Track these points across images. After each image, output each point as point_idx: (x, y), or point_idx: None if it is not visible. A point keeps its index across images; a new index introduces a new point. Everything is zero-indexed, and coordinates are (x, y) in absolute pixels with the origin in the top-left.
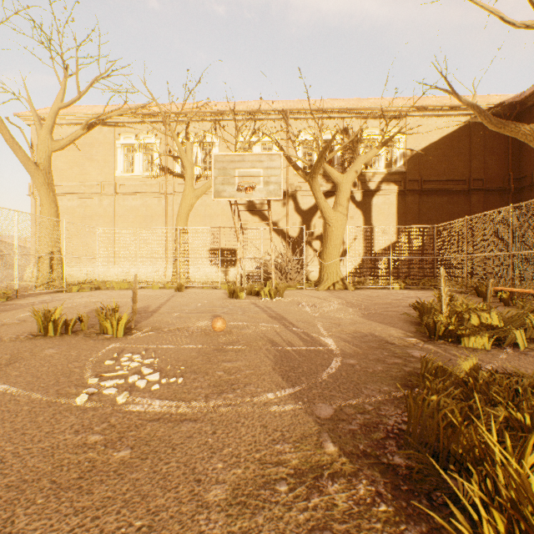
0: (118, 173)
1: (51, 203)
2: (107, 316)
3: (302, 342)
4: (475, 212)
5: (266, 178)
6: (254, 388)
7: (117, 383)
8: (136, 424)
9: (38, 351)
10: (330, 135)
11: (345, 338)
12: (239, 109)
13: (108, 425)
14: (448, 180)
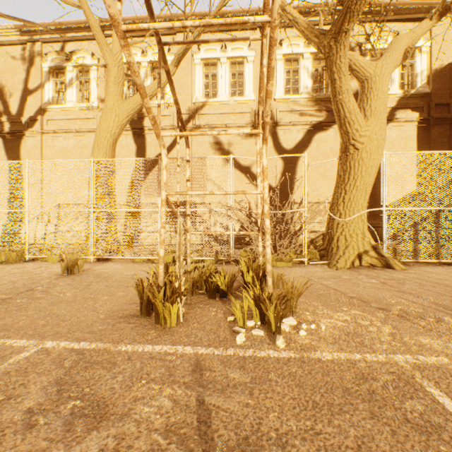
0: (45, 105)
1: None
2: None
3: None
4: None
5: None
6: None
7: None
8: None
9: None
10: None
11: None
12: (199, 13)
13: None
14: None
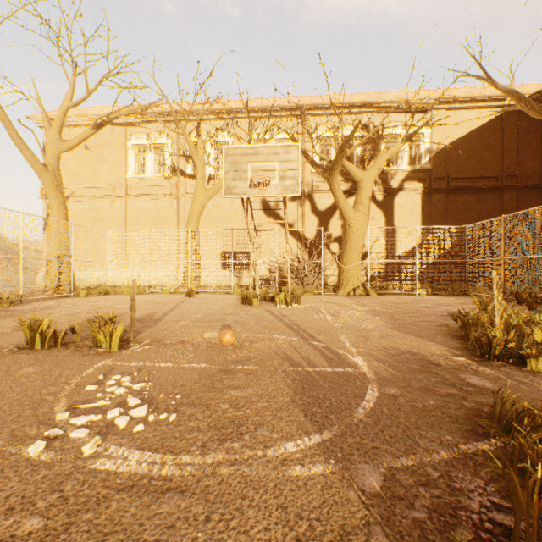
0: (130, 175)
1: (60, 205)
2: (100, 327)
3: (326, 361)
4: (508, 211)
5: (282, 173)
6: (268, 432)
7: (92, 420)
8: (98, 496)
9: (15, 370)
10: (349, 131)
11: (377, 356)
12: (252, 106)
13: (58, 498)
14: (478, 177)
